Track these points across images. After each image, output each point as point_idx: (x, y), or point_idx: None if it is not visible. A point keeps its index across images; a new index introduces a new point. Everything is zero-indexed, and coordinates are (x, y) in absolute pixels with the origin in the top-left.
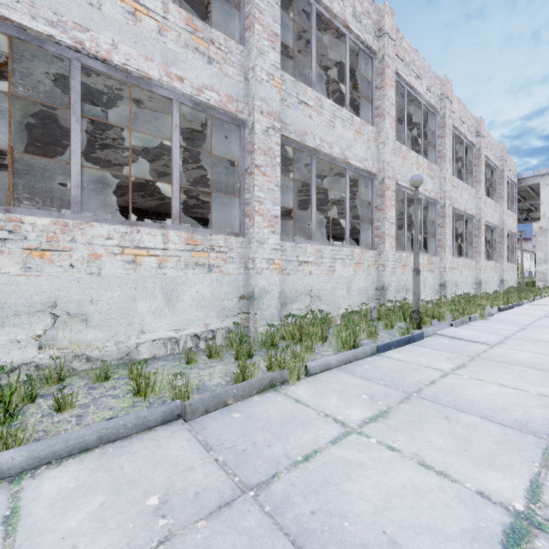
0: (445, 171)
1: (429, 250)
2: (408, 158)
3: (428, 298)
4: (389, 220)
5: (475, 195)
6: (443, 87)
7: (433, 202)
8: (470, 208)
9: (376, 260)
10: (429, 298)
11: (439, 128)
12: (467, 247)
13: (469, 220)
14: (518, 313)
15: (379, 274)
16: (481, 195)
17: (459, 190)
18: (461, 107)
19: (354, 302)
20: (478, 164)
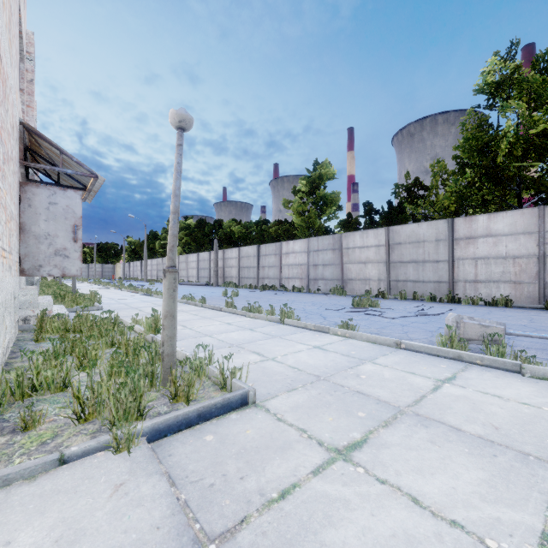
0: None
1: None
2: None
3: None
4: None
5: None
6: None
7: None
8: None
9: None
10: None
11: None
12: None
13: None
14: None
15: None
16: None
17: None
18: None
19: None
20: None
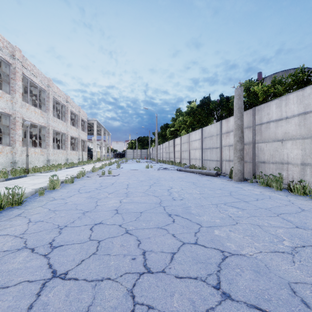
0: (49, 116)
1: (43, 146)
2: (30, 109)
3: (41, 166)
4: (19, 134)
5: (66, 125)
6: (49, 82)
7: (44, 127)
8: (63, 130)
9: (11, 150)
10: (41, 166)
11: (47, 97)
12: (63, 145)
13: (64, 135)
14: (72, 169)
15: (13, 156)
16: (68, 125)
17: (57, 123)
18: (58, 90)
19: None
20: (67, 113)
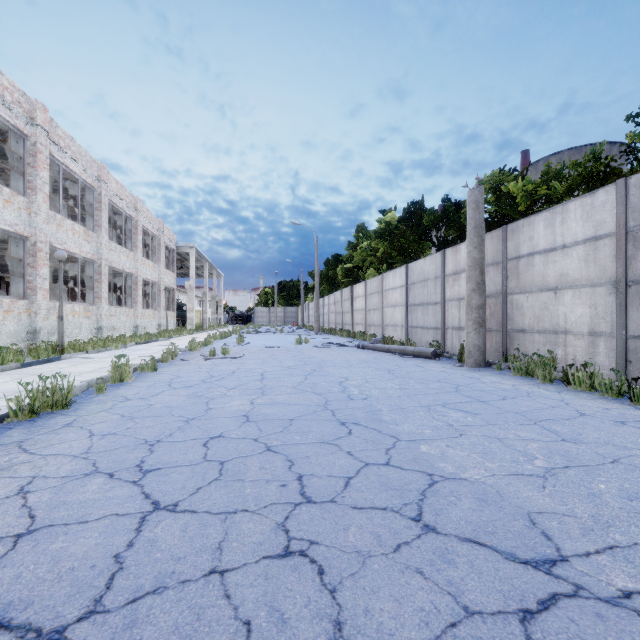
0: (102, 239)
1: (88, 300)
2: (64, 225)
3: (85, 339)
4: (42, 277)
5: (134, 257)
6: (100, 171)
7: (91, 261)
8: (129, 267)
9: (28, 308)
10: (86, 339)
11: (97, 202)
12: (128, 298)
13: (130, 277)
14: (147, 345)
15: (32, 320)
16: (139, 258)
17: (117, 252)
18: (119, 187)
19: (4, 343)
20: (136, 233)
